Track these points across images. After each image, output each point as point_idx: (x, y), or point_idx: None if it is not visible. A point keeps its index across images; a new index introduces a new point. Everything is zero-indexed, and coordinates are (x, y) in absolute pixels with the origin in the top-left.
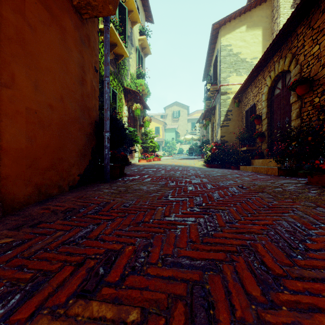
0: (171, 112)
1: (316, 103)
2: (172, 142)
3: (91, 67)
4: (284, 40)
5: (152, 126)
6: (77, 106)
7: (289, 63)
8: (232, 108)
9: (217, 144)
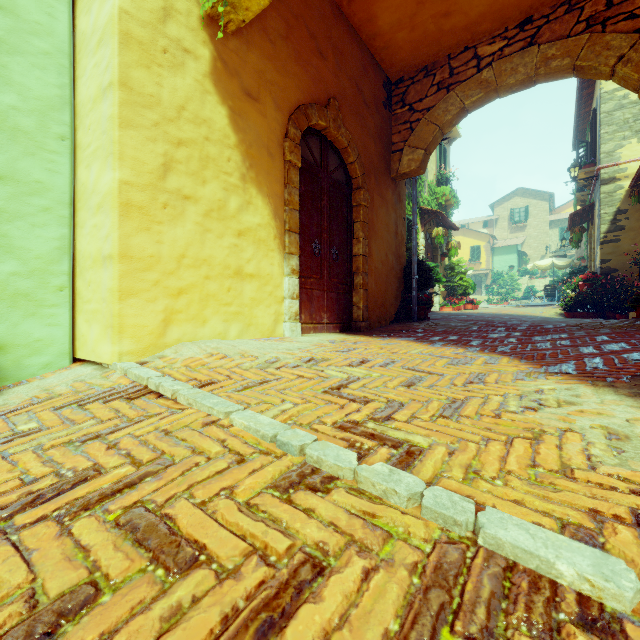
0: (508, 213)
1: None
2: (510, 275)
3: (401, 219)
4: None
5: (464, 246)
6: (393, 257)
7: None
8: (629, 207)
9: (591, 277)
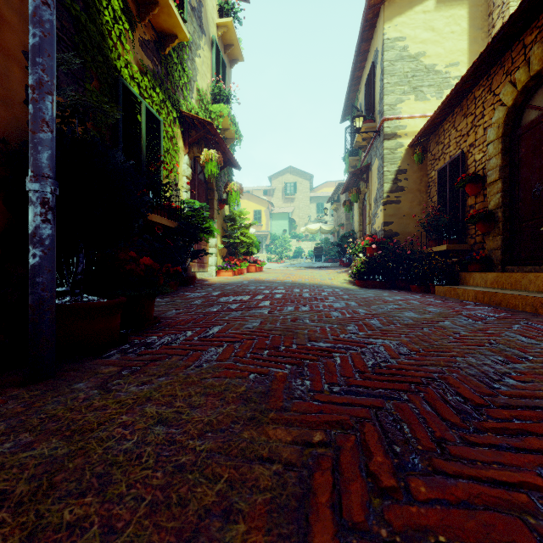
0: (282, 186)
1: None
2: (284, 237)
3: None
4: None
5: (249, 209)
6: None
7: None
8: (408, 167)
9: (378, 240)
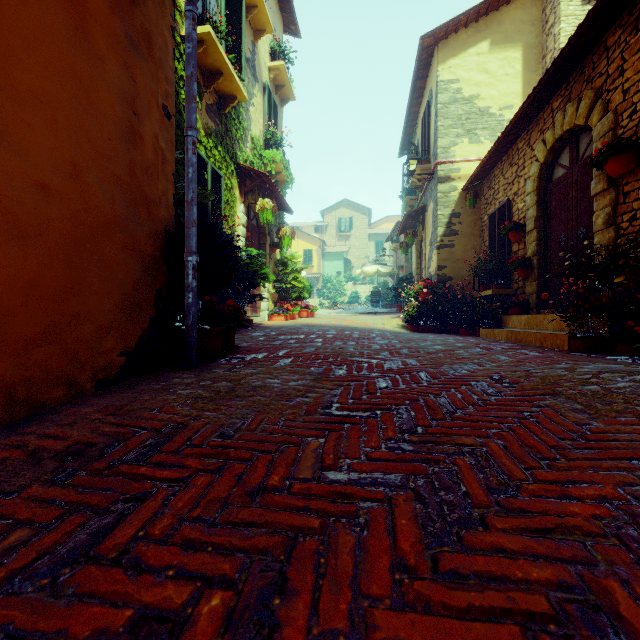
0: (336, 221)
1: None
2: (338, 280)
3: (154, 106)
4: (575, 63)
5: (298, 248)
6: (118, 192)
7: (587, 110)
8: (462, 211)
9: (431, 284)
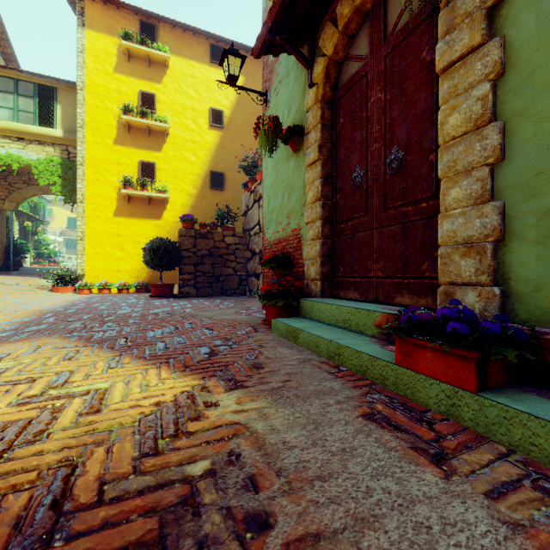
0: None
1: None
2: None
3: (4, 226)
4: None
5: (62, 216)
6: None
7: None
8: None
9: None
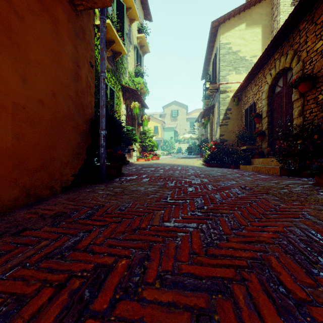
0: (170, 112)
1: (320, 100)
2: (171, 141)
3: (86, 62)
4: (285, 37)
5: (151, 125)
6: (71, 102)
7: (290, 60)
8: (232, 107)
9: (216, 143)
